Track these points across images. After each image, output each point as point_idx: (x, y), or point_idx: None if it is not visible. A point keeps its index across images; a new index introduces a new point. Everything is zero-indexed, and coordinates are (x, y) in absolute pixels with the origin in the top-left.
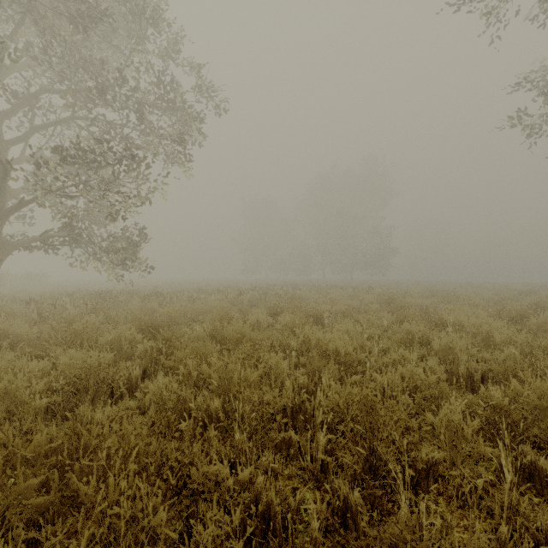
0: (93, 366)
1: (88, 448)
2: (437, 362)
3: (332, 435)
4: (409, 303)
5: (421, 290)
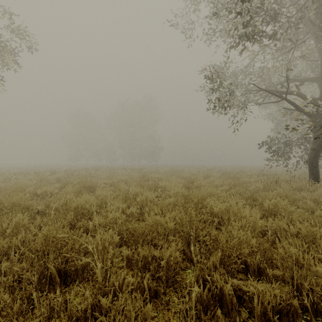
0: None
1: None
2: (139, 208)
3: (7, 263)
4: (152, 177)
5: (168, 169)
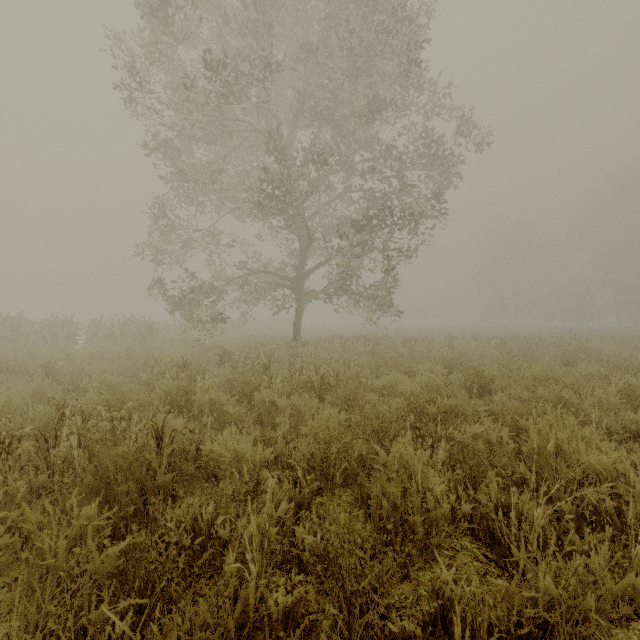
0: (439, 382)
1: (495, 415)
2: None
3: None
4: None
5: None
